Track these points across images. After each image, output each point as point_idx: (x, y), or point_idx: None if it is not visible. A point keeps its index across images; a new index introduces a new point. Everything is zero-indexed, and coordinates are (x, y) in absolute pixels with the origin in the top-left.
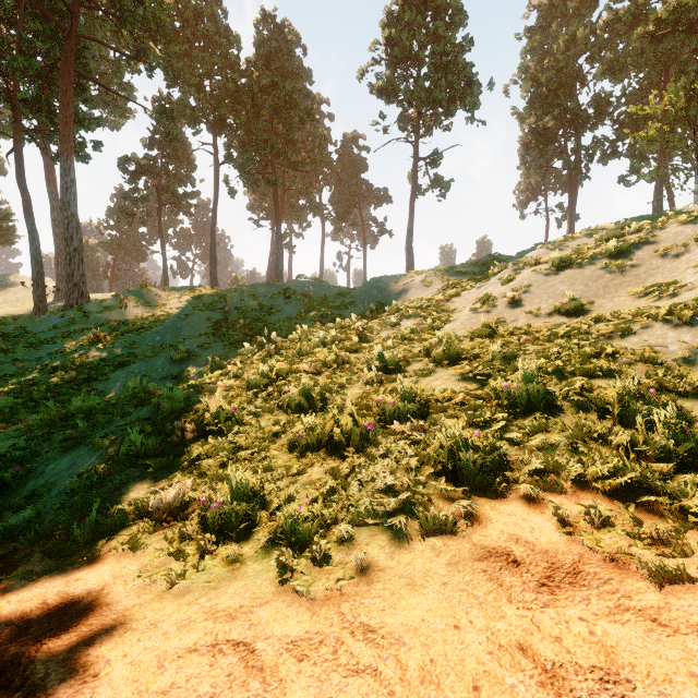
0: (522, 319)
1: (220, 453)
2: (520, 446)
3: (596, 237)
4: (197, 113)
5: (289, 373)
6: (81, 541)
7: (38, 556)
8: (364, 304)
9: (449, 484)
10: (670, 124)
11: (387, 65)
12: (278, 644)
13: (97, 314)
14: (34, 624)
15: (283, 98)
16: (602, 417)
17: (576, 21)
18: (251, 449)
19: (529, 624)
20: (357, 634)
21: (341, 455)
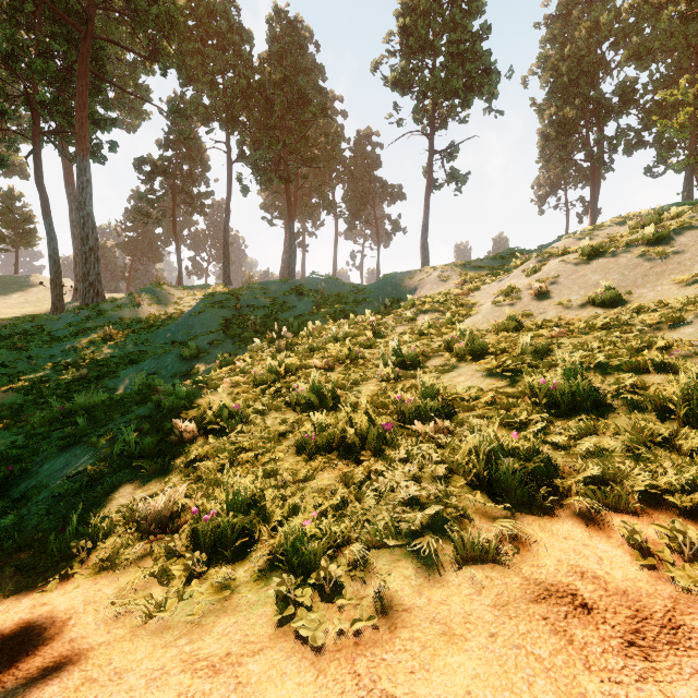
0: (551, 311)
1: (220, 454)
2: (567, 451)
3: (629, 224)
4: (210, 111)
5: (299, 369)
6: (57, 555)
7: (10, 571)
8: (378, 301)
9: (485, 497)
10: None
11: (402, 57)
12: None
13: (111, 312)
14: None
15: (295, 93)
16: (663, 417)
17: (599, 6)
18: (254, 451)
19: None
20: None
21: (355, 459)
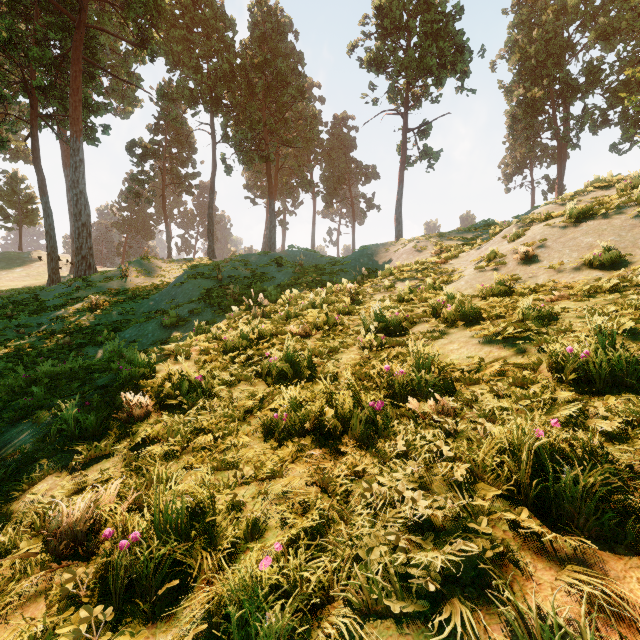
0: (542, 274)
1: (172, 437)
2: (627, 444)
3: (617, 187)
4: (195, 94)
5: (274, 336)
6: None
7: None
8: (355, 271)
9: (529, 518)
10: None
11: (377, 39)
12: None
13: (100, 284)
14: None
15: (275, 76)
16: None
17: None
18: (213, 433)
19: None
20: None
21: (336, 447)
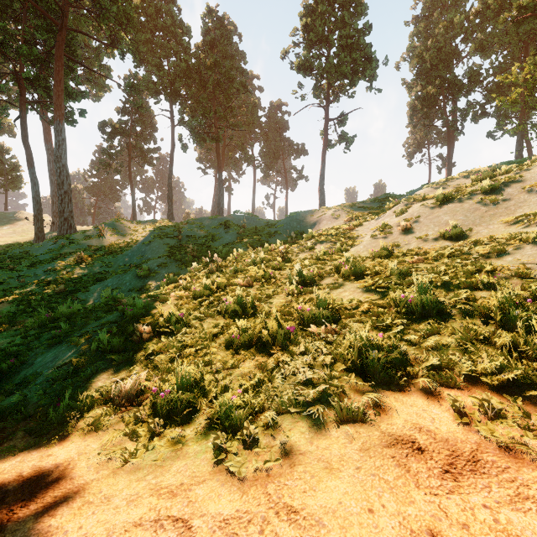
0: (414, 243)
1: (170, 350)
2: (417, 346)
3: (472, 177)
4: (158, 87)
5: (227, 286)
6: (55, 422)
7: (21, 434)
8: (286, 233)
9: (359, 378)
10: (529, 89)
11: (304, 47)
12: (212, 521)
13: (81, 241)
14: (10, 494)
15: (223, 74)
16: (486, 322)
17: (453, 10)
18: (195, 347)
19: (437, 510)
20: (281, 514)
21: (268, 352)
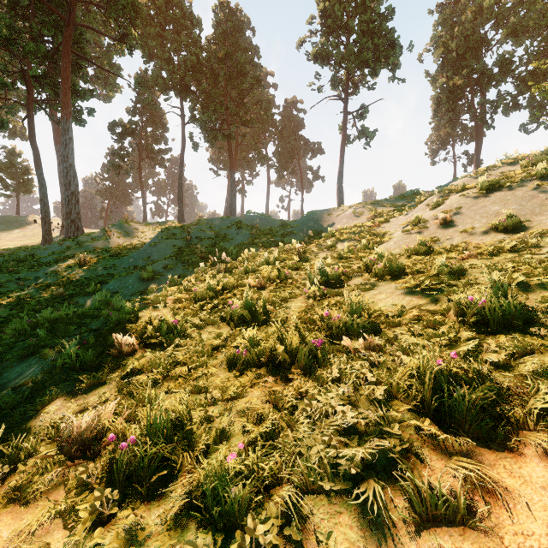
0: (457, 237)
1: (155, 368)
2: (509, 371)
3: (521, 163)
4: (167, 82)
5: (235, 288)
6: None
7: None
8: (303, 233)
9: (430, 425)
10: None
11: (321, 36)
12: None
13: (87, 243)
14: None
15: (235, 67)
16: None
17: None
18: (188, 365)
19: None
20: None
21: (285, 375)
